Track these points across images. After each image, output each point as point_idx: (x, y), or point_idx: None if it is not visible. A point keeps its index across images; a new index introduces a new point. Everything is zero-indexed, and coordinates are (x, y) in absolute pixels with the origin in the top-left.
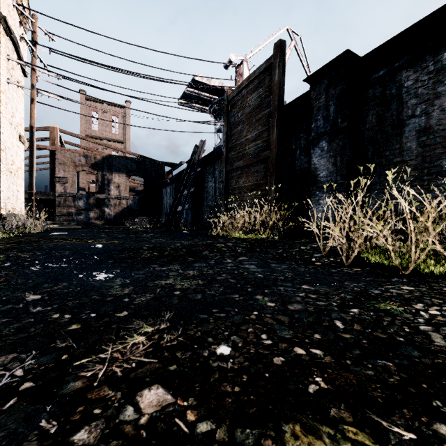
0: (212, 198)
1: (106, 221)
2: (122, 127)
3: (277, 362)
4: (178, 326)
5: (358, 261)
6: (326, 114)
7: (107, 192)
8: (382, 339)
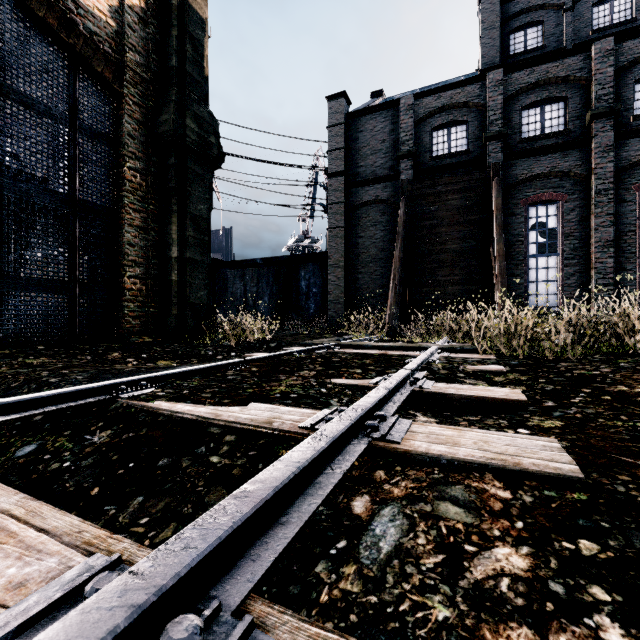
0: None
1: None
2: None
3: None
4: None
5: None
6: None
7: None
8: None
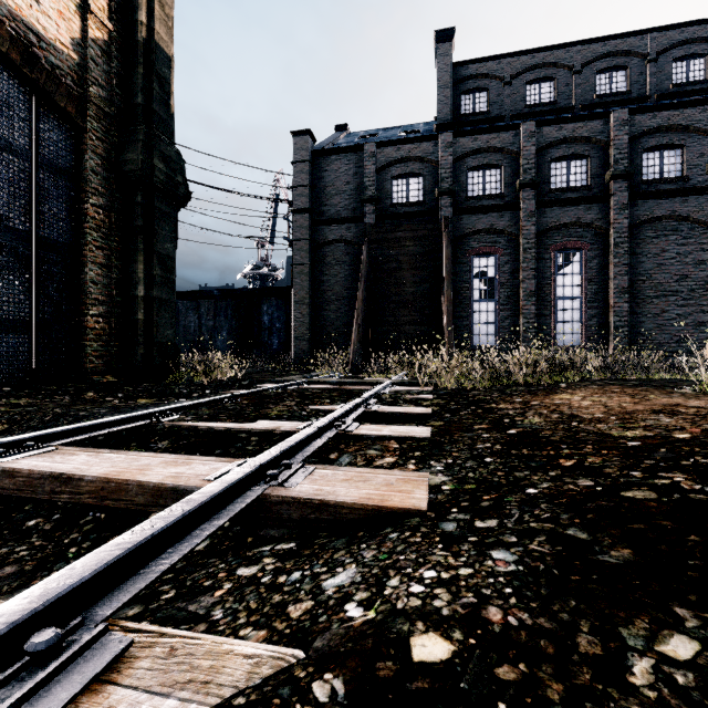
0: None
1: None
2: None
3: None
4: None
5: None
6: None
7: None
8: None
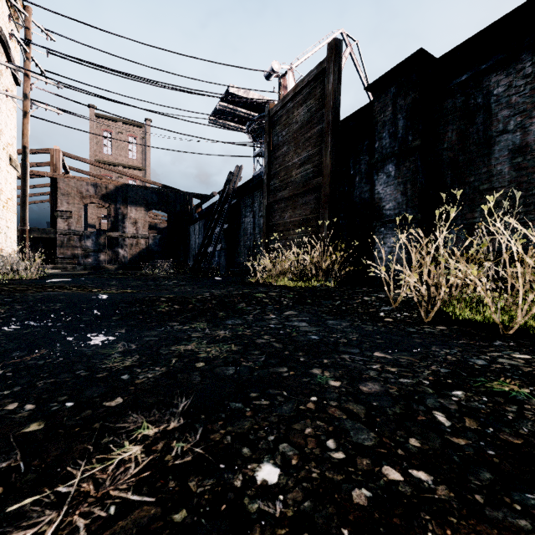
0: (251, 236)
1: (121, 265)
2: (141, 150)
3: (360, 501)
4: (196, 424)
5: (441, 317)
6: (393, 131)
7: (122, 230)
8: (517, 446)
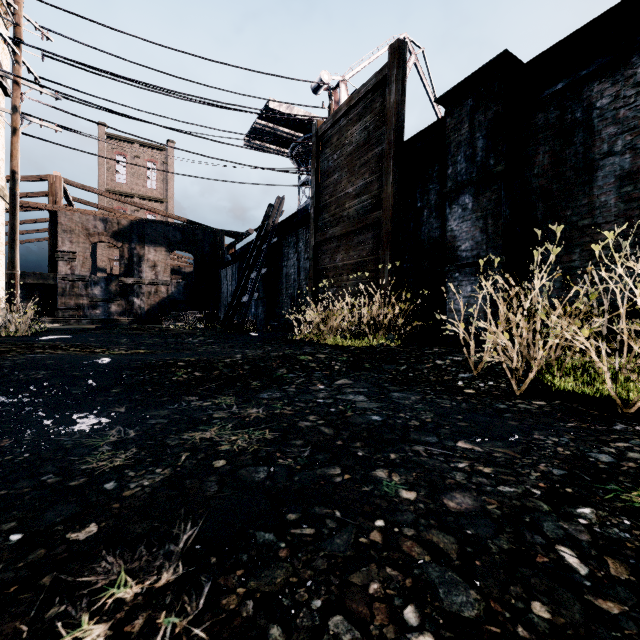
0: (295, 283)
1: (136, 317)
2: (162, 179)
3: None
4: (201, 576)
5: (536, 387)
6: (471, 153)
7: (137, 275)
8: None
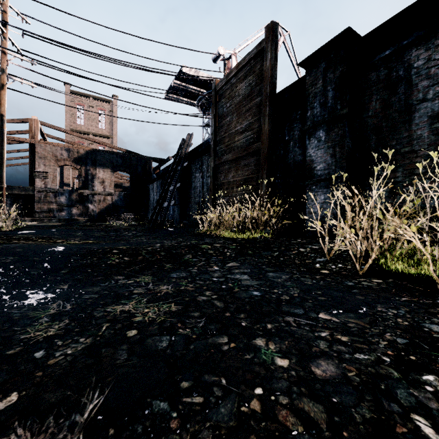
0: (200, 194)
1: (90, 217)
2: (109, 122)
3: None
4: None
5: (374, 269)
6: (323, 101)
7: (91, 188)
8: None
